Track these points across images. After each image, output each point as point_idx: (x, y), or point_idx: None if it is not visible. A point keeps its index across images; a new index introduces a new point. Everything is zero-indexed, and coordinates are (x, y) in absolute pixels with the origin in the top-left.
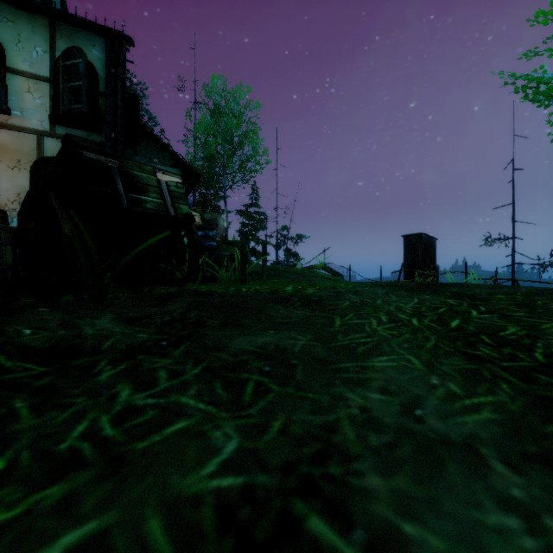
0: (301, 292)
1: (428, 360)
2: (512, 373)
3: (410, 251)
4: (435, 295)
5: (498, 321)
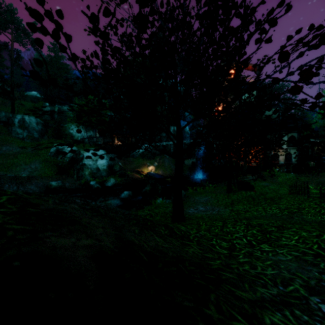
0: None
1: None
2: None
3: None
4: None
5: None
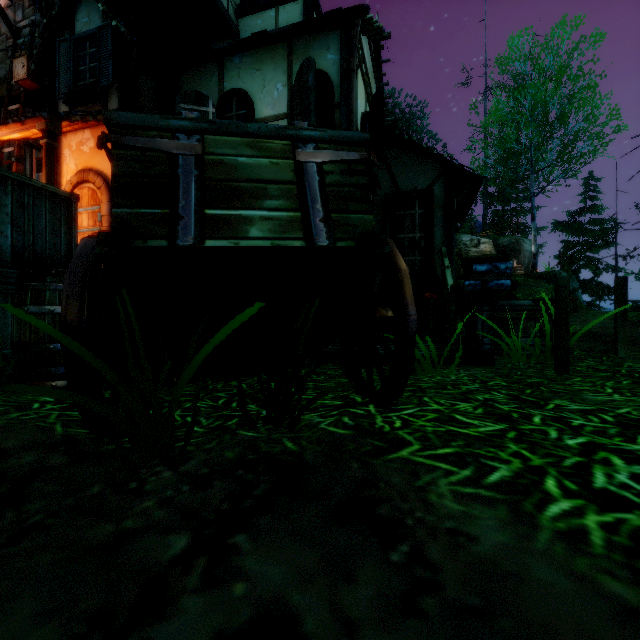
0: None
1: None
2: None
3: None
4: None
5: None
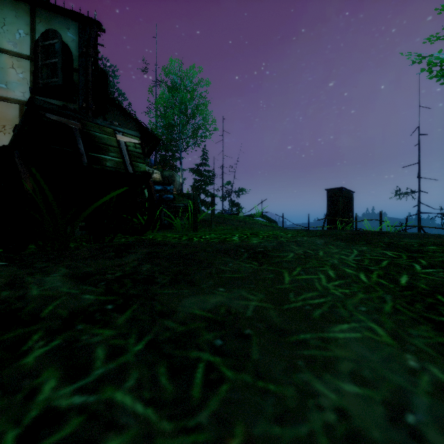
0: (246, 242)
1: (394, 330)
2: None
3: (333, 202)
4: (370, 245)
5: None
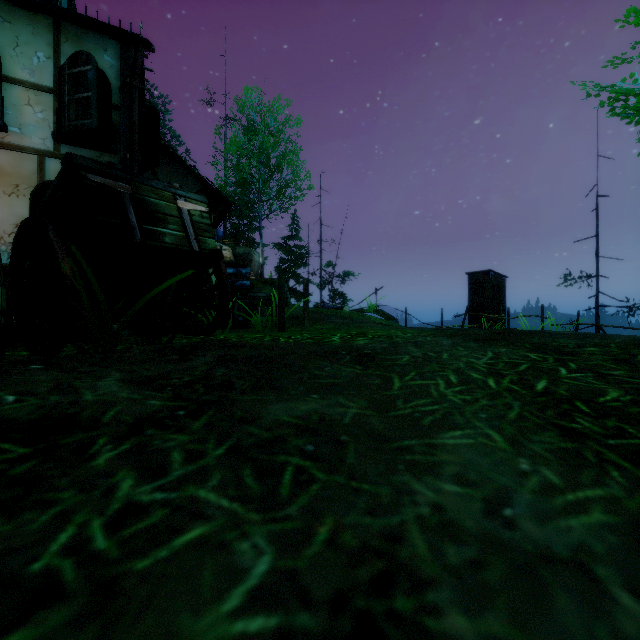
0: (350, 343)
1: (513, 436)
2: (623, 455)
3: (476, 291)
4: (512, 347)
5: (595, 383)
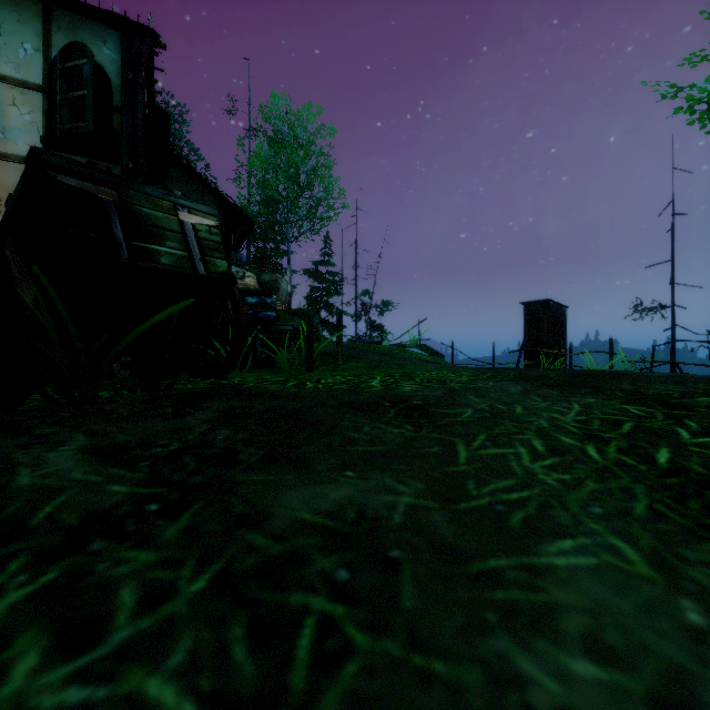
0: (394, 390)
1: (654, 551)
2: None
3: (533, 323)
4: (600, 396)
5: None
